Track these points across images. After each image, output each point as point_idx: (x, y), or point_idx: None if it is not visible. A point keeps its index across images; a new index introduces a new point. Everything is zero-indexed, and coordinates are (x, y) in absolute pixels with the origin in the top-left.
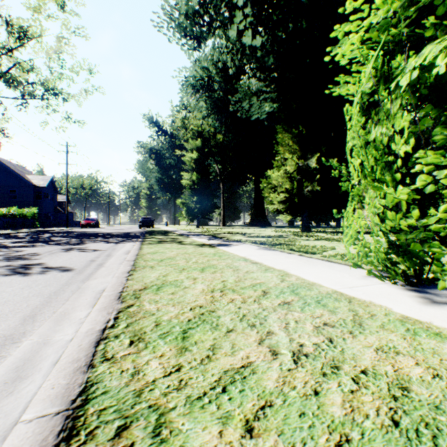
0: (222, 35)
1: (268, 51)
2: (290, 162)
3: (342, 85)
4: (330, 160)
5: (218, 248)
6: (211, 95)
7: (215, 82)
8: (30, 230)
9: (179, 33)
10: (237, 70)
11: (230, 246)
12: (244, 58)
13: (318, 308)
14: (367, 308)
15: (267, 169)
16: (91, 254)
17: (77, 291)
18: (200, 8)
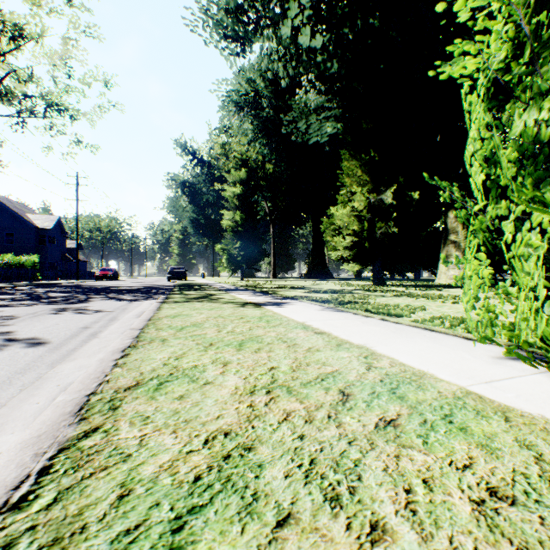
0: (272, 37)
1: (331, 54)
2: (359, 197)
3: (456, 60)
4: (436, 178)
5: (267, 309)
6: (258, 114)
7: (263, 98)
8: (27, 284)
9: (217, 35)
10: (291, 83)
11: (282, 305)
12: (299, 66)
13: (456, 437)
14: (549, 437)
15: (328, 207)
16: (88, 317)
17: (32, 385)
18: (245, 0)
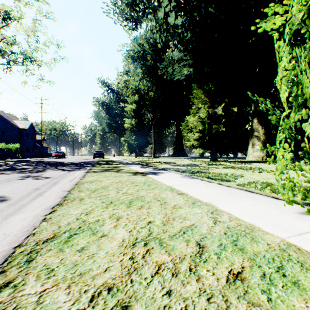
0: (153, 19)
1: (186, 28)
2: (203, 110)
3: (269, 19)
4: (256, 95)
5: (148, 177)
6: (145, 63)
7: (148, 54)
8: (12, 160)
9: (121, 18)
10: (163, 46)
11: (158, 174)
12: (168, 36)
13: (293, 293)
14: None
15: (184, 116)
16: (41, 182)
17: None
18: None
